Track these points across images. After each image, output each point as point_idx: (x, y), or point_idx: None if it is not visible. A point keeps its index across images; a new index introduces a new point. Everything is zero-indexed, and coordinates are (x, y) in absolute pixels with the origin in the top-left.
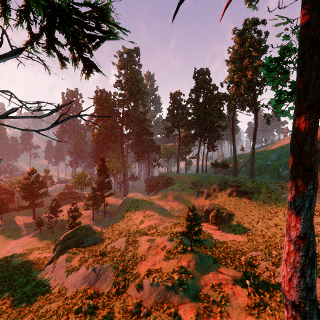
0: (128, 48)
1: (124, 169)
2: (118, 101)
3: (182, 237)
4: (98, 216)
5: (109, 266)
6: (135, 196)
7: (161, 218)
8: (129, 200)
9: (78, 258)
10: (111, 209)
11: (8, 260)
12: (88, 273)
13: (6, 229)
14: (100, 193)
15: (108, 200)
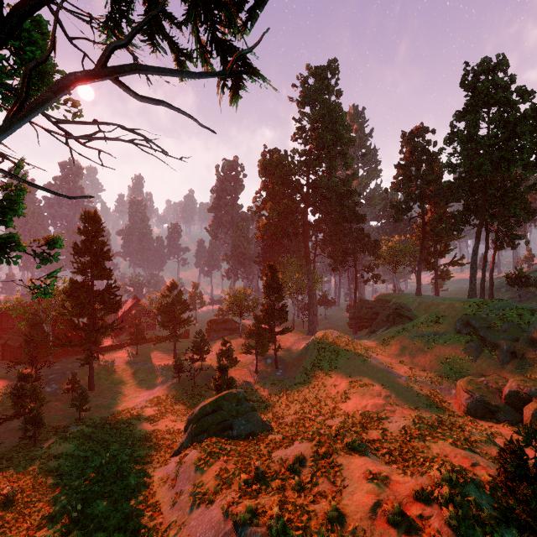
0: (316, 66)
1: (309, 285)
2: (299, 164)
3: (476, 494)
4: (264, 366)
5: (270, 535)
6: (330, 338)
7: (389, 395)
8: (319, 344)
9: (215, 469)
10: (287, 356)
11: (132, 424)
12: (226, 530)
13: (140, 368)
14: (269, 326)
15: (281, 339)
